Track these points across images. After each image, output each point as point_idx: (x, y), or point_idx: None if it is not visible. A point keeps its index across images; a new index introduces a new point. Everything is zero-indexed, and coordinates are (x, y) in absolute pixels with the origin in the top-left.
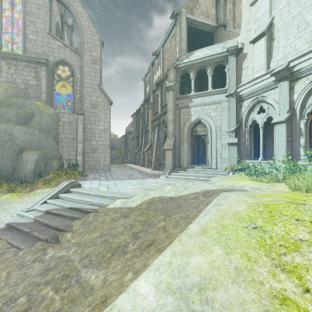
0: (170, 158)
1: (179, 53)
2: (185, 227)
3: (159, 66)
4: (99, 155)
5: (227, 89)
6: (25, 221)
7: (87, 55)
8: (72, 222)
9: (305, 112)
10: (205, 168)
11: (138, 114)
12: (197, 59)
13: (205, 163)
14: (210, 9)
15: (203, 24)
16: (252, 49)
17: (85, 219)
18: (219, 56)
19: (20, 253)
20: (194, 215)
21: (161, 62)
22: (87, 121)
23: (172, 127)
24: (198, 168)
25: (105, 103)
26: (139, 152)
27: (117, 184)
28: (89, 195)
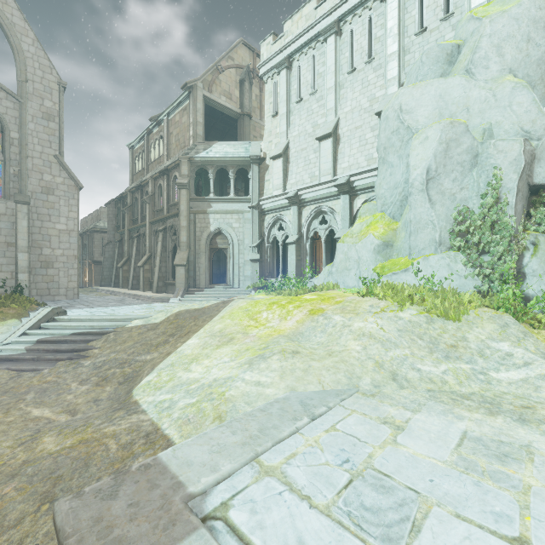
0: (183, 276)
1: (194, 139)
2: (211, 320)
3: (162, 140)
4: (58, 272)
5: (250, 199)
6: (11, 353)
7: (35, 104)
8: (87, 344)
9: (310, 236)
10: (227, 288)
11: (120, 204)
12: (217, 156)
13: (227, 282)
14: (233, 90)
15: (224, 107)
16: (272, 166)
17: (105, 338)
18: (242, 160)
19: (45, 371)
20: (216, 314)
21: (166, 137)
22: (34, 215)
23: (185, 237)
24: (219, 288)
25: (69, 187)
26: (125, 267)
27: (115, 310)
28: (91, 320)
